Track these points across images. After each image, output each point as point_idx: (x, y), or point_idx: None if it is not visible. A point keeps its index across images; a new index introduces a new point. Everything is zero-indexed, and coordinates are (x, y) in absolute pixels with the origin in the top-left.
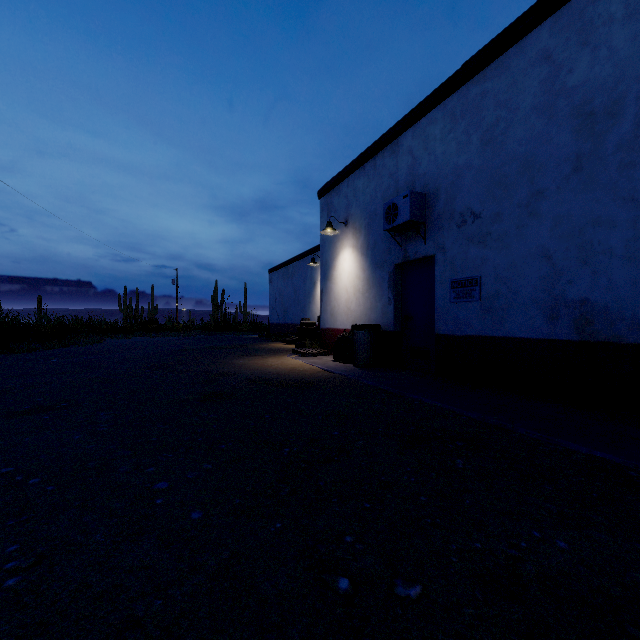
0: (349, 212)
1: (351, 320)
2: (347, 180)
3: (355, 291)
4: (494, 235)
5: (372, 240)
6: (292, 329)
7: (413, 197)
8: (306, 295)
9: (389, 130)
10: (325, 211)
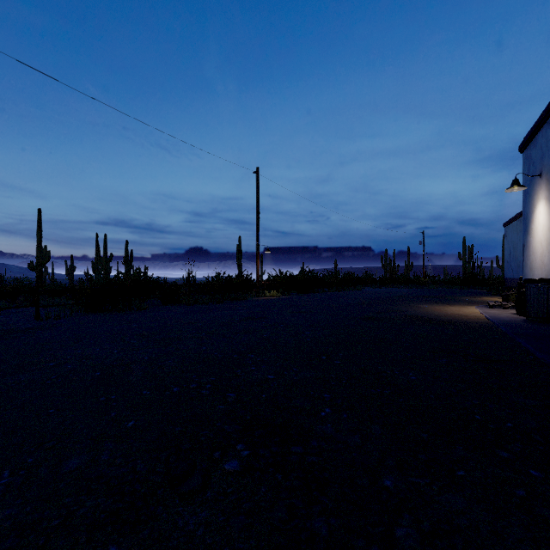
0: (542, 163)
1: (544, 274)
2: (541, 131)
3: (547, 244)
4: None
5: None
6: None
7: None
8: None
9: None
10: (525, 165)
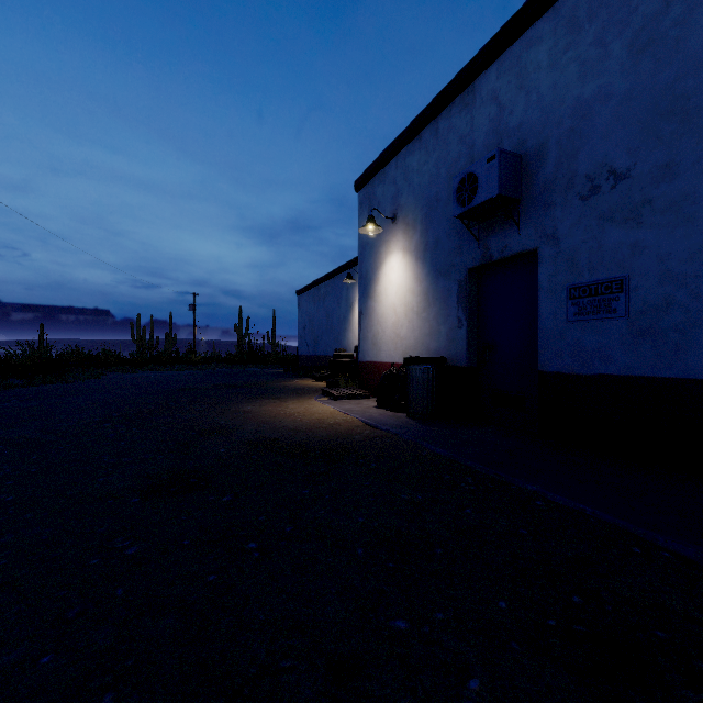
0: (398, 203)
1: (401, 351)
2: (395, 159)
3: (407, 310)
4: (659, 203)
5: (432, 237)
6: (324, 362)
7: (503, 159)
8: (341, 320)
9: (459, 73)
10: (365, 206)
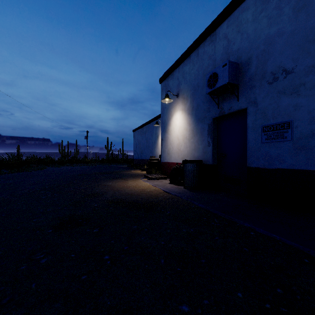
0: (179, 88)
1: (181, 157)
2: (178, 68)
3: (183, 138)
4: (309, 84)
5: (195, 104)
6: (145, 162)
7: (230, 65)
8: (153, 143)
9: (209, 26)
10: (164, 90)
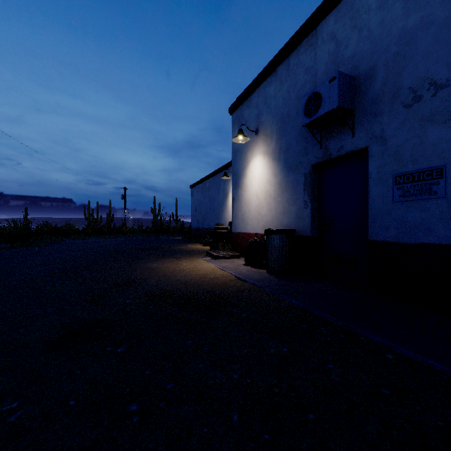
0: (260, 120)
1: (262, 225)
2: (258, 90)
3: (266, 196)
4: None
5: (285, 143)
6: (208, 232)
7: (342, 79)
8: (220, 204)
9: (306, 21)
10: (236, 124)
